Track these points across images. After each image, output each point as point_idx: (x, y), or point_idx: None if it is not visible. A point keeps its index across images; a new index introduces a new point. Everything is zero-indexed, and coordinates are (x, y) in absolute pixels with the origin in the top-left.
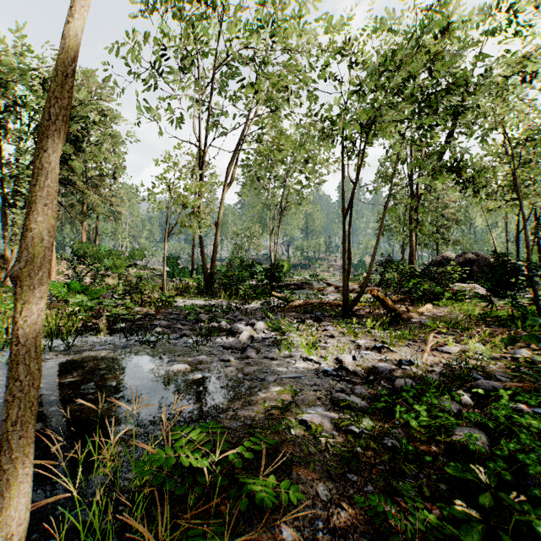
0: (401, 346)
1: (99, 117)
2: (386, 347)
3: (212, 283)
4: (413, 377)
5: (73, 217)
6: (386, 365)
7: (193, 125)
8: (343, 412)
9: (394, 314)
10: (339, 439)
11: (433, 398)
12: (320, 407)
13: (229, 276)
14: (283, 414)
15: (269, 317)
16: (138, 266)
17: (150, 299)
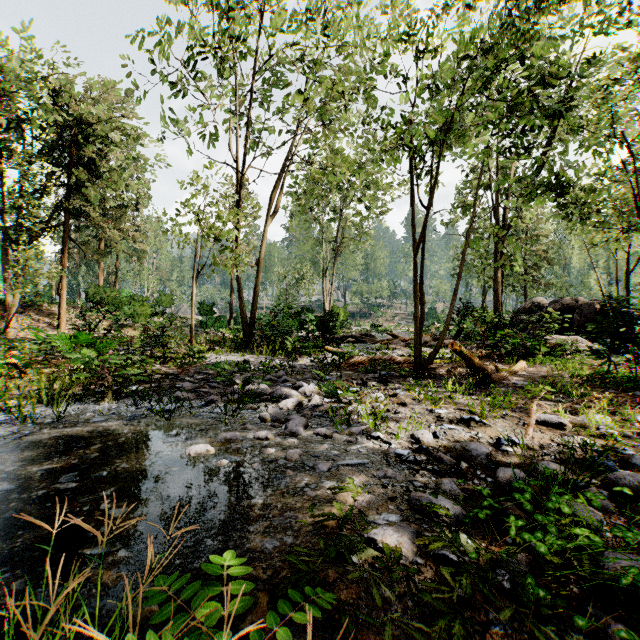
0: (496, 418)
1: (118, 136)
2: (477, 419)
3: (252, 335)
4: (520, 464)
5: (87, 256)
6: (482, 447)
7: (230, 143)
8: (428, 522)
9: (481, 374)
10: (426, 573)
11: (562, 504)
12: (395, 515)
13: (273, 327)
14: (341, 528)
15: (321, 378)
16: (165, 315)
17: (176, 355)
